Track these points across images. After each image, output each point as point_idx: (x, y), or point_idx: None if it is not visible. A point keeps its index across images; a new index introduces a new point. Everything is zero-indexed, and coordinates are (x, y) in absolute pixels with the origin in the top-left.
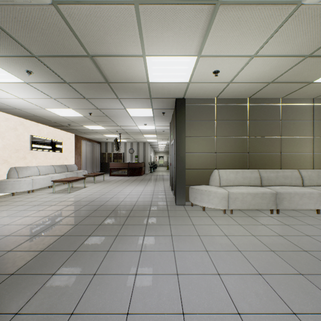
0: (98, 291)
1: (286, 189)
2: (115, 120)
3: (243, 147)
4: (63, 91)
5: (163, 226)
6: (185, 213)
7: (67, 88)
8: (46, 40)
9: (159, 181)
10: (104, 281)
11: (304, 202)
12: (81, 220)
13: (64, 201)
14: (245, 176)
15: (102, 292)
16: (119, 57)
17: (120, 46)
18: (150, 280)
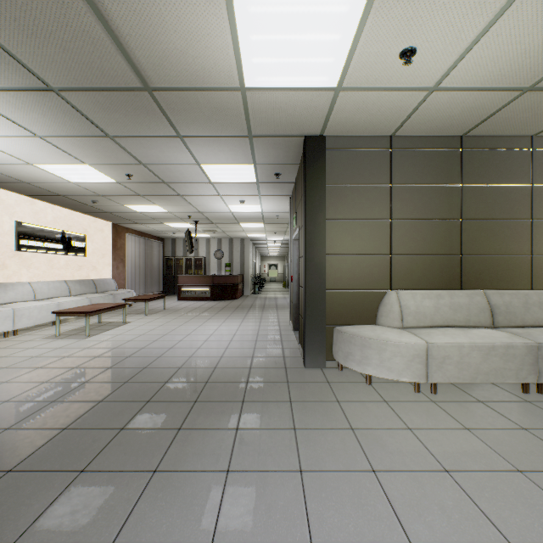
0: None
1: None
2: (181, 191)
3: (450, 243)
4: (54, 115)
5: (277, 436)
6: (328, 391)
7: (61, 107)
8: None
9: (269, 310)
10: None
11: None
12: (80, 413)
13: (68, 357)
14: (456, 306)
15: None
16: None
17: None
18: None
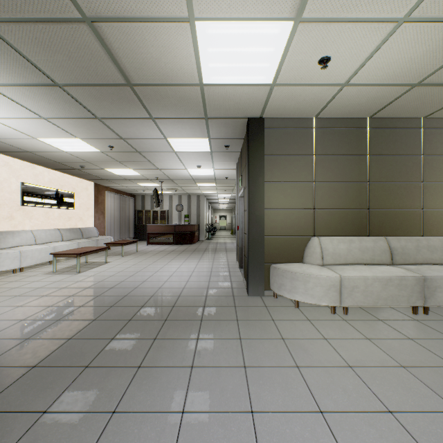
0: None
1: (439, 271)
2: (151, 158)
3: (360, 200)
4: (57, 103)
5: (227, 344)
6: (266, 312)
7: (63, 97)
8: None
9: (220, 252)
10: None
11: None
12: (80, 328)
13: (65, 288)
14: (364, 248)
15: None
16: (144, 23)
17: None
18: None
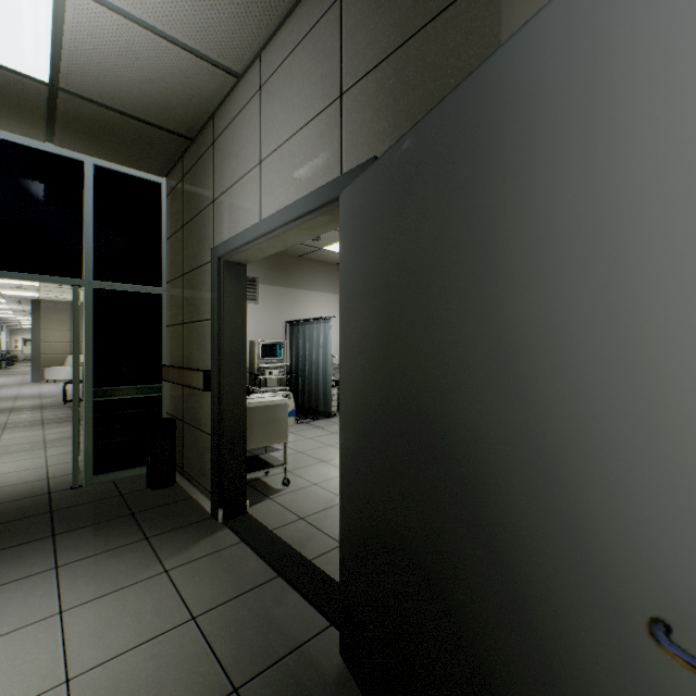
0: None
1: None
2: None
3: None
4: None
5: (15, 387)
6: (38, 384)
7: None
8: None
9: (19, 375)
10: None
11: None
12: None
13: None
14: None
15: None
16: None
17: None
18: (5, 392)
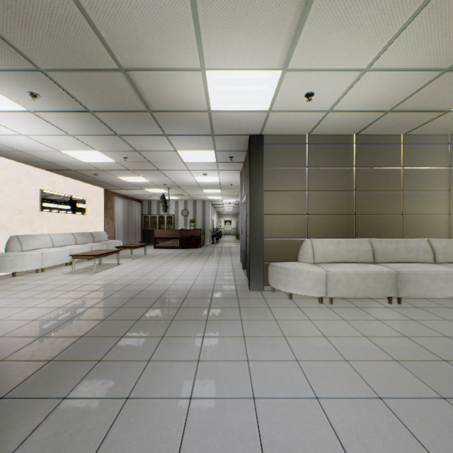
0: (132, 425)
1: (411, 267)
2: (161, 167)
3: (347, 206)
4: (86, 124)
5: (231, 323)
6: (264, 302)
7: (91, 120)
8: (56, 44)
9: (225, 255)
10: (141, 409)
11: (437, 286)
12: (110, 313)
13: (87, 284)
14: (350, 249)
15: (137, 428)
16: (166, 71)
17: (167, 55)
18: (212, 407)
